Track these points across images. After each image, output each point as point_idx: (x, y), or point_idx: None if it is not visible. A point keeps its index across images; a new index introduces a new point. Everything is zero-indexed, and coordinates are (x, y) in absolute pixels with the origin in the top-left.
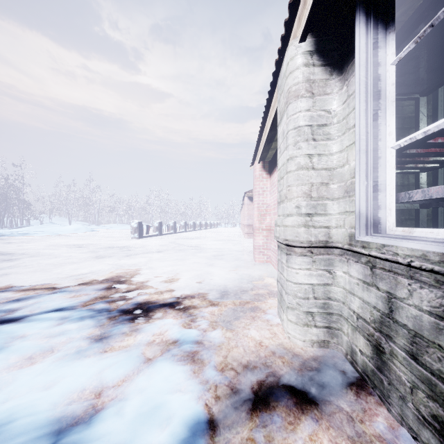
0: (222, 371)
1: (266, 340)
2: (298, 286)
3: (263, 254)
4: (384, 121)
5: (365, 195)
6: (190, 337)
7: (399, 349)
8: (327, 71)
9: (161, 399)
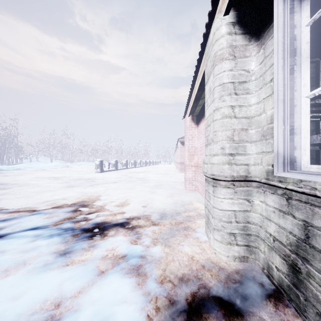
0: (161, 283)
1: (196, 255)
2: (223, 212)
3: (192, 184)
4: (299, 74)
5: (283, 138)
6: (136, 252)
7: (317, 272)
8: (247, 38)
9: (109, 311)
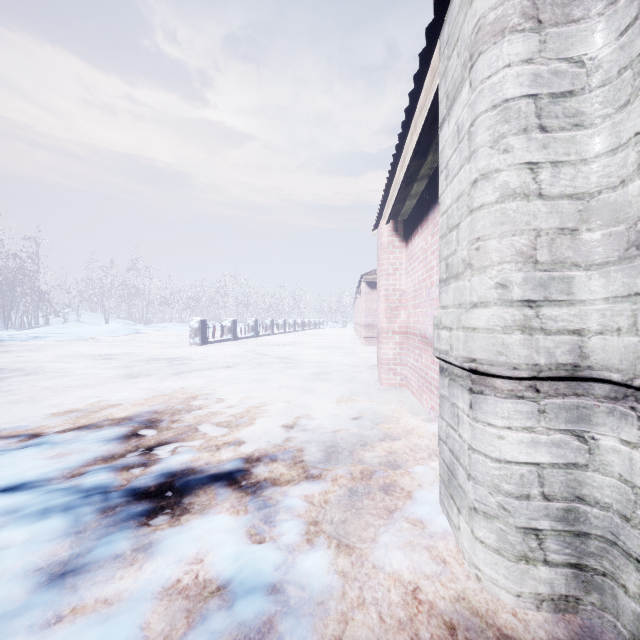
0: None
1: (426, 585)
2: (504, 466)
3: (394, 372)
4: None
5: None
6: (257, 576)
7: None
8: None
9: None
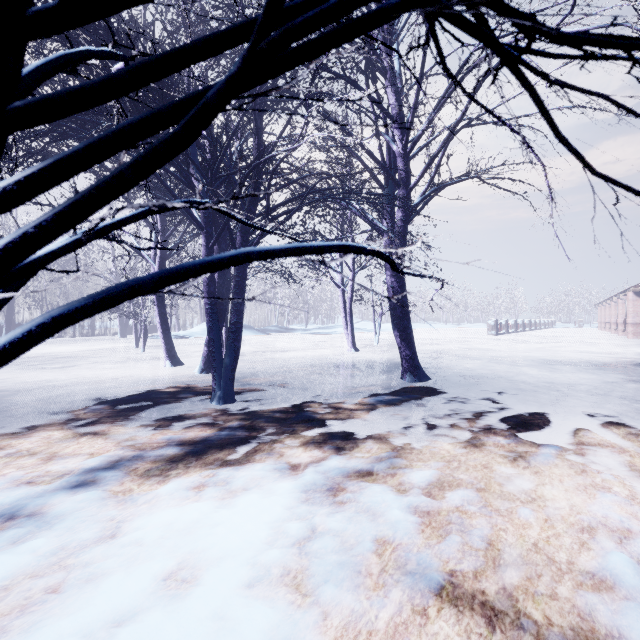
0: None
1: None
2: None
3: None
4: None
5: None
6: None
7: None
8: None
9: None
